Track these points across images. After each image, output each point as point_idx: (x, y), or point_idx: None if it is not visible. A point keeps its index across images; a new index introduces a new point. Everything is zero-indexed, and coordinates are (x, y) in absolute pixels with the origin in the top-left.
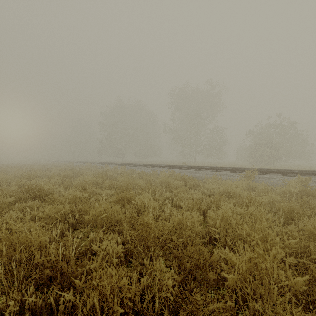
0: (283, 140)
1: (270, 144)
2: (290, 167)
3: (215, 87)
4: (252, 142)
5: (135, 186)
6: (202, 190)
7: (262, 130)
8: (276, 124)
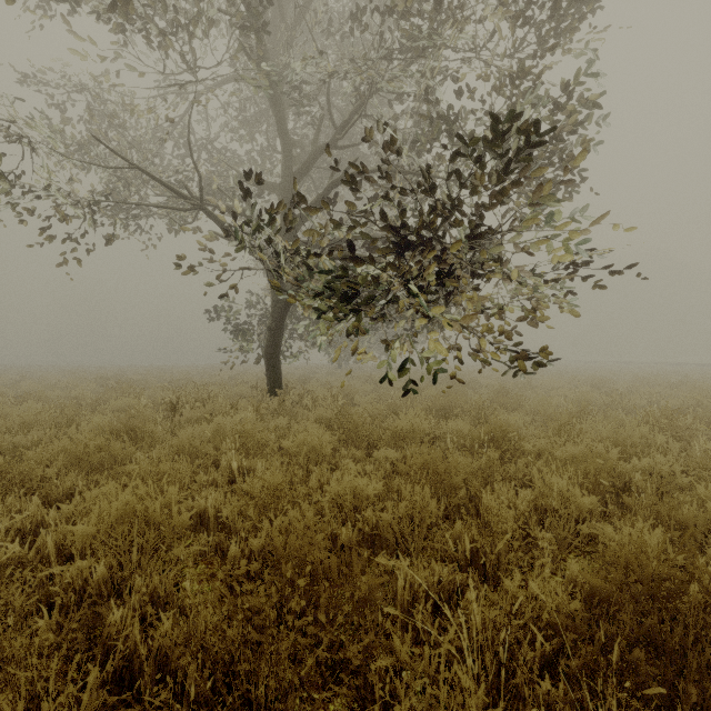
0: None
1: None
2: None
3: None
4: None
5: None
6: None
7: None
8: None
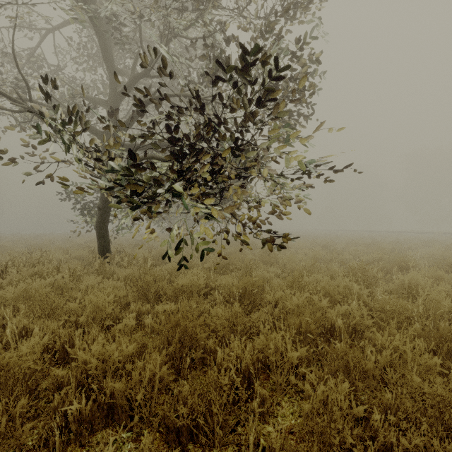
0: None
1: None
2: None
3: None
4: None
5: None
6: None
7: None
8: None
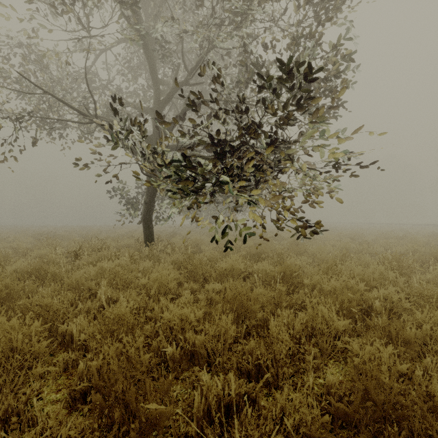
0: None
1: None
2: None
3: None
4: None
5: None
6: None
7: None
8: None
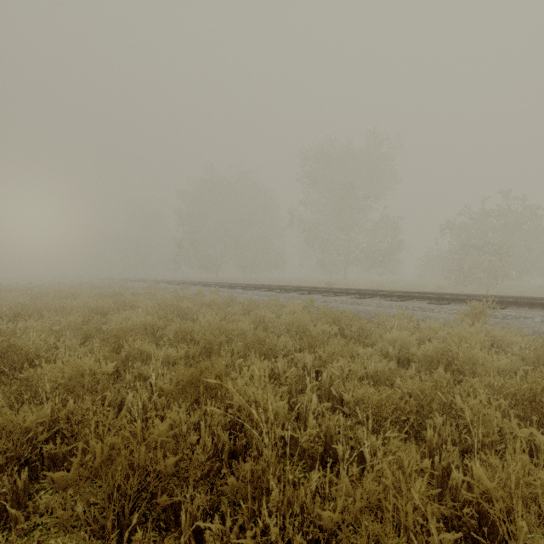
0: (513, 240)
1: (491, 247)
2: (534, 291)
3: (382, 144)
4: (451, 243)
5: (233, 336)
6: (382, 348)
7: (472, 221)
8: (500, 209)
